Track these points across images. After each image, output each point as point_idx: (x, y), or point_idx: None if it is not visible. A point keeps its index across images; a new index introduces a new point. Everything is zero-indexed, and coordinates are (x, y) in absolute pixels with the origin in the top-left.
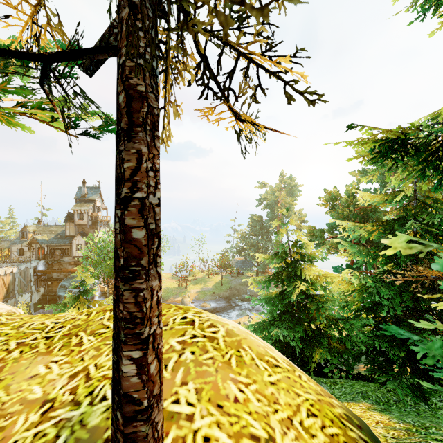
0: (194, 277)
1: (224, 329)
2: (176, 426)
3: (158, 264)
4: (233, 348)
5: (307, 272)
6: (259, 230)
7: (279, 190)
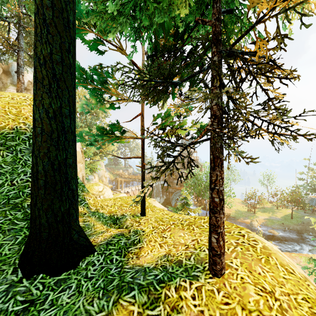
0: (262, 205)
1: (262, 244)
2: (230, 269)
3: (223, 209)
4: (265, 255)
5: None
6: None
7: None
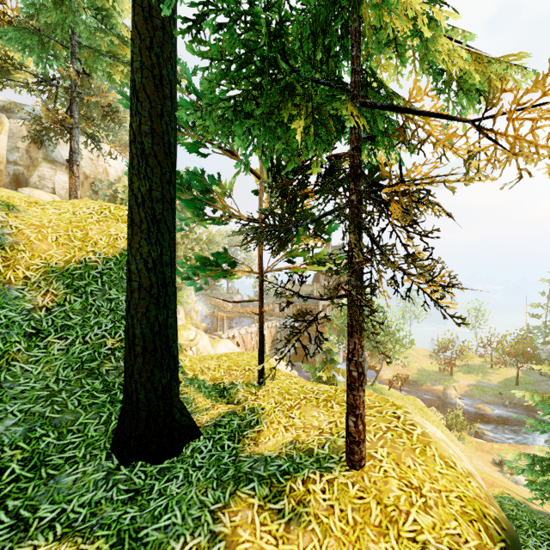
0: (465, 362)
1: (421, 430)
2: (373, 460)
3: (363, 385)
4: (422, 444)
5: None
6: None
7: None
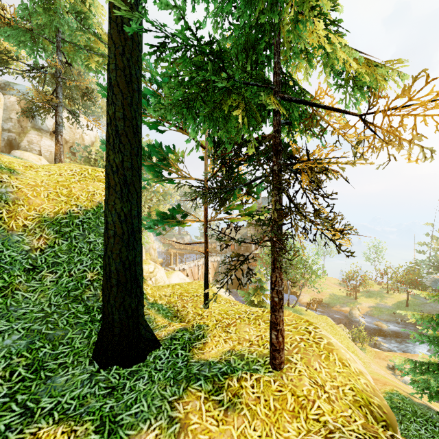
0: (366, 288)
1: (327, 341)
2: (290, 364)
3: (283, 308)
4: (326, 351)
5: None
6: None
7: None
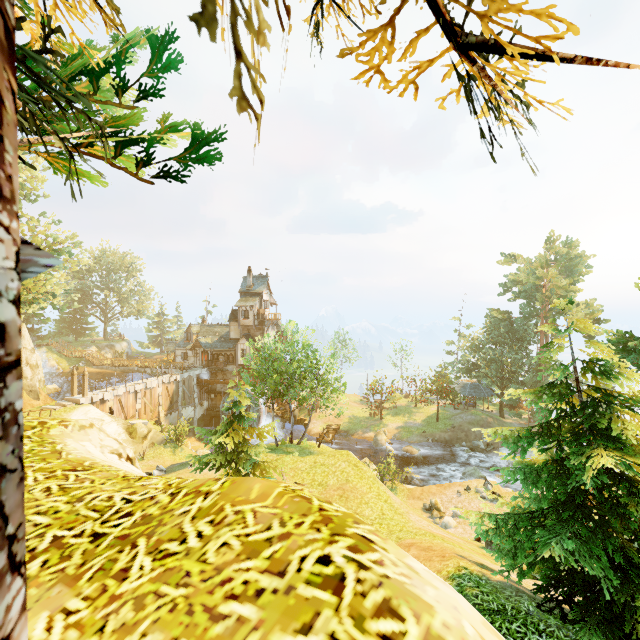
0: (393, 404)
1: (419, 629)
2: None
3: None
4: None
5: (624, 431)
6: (504, 336)
7: (545, 266)
